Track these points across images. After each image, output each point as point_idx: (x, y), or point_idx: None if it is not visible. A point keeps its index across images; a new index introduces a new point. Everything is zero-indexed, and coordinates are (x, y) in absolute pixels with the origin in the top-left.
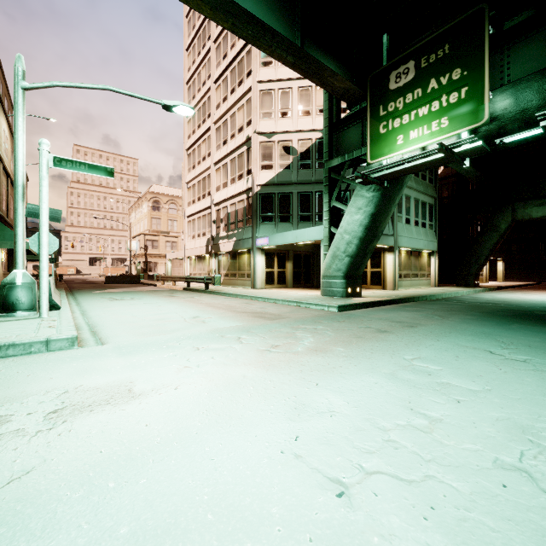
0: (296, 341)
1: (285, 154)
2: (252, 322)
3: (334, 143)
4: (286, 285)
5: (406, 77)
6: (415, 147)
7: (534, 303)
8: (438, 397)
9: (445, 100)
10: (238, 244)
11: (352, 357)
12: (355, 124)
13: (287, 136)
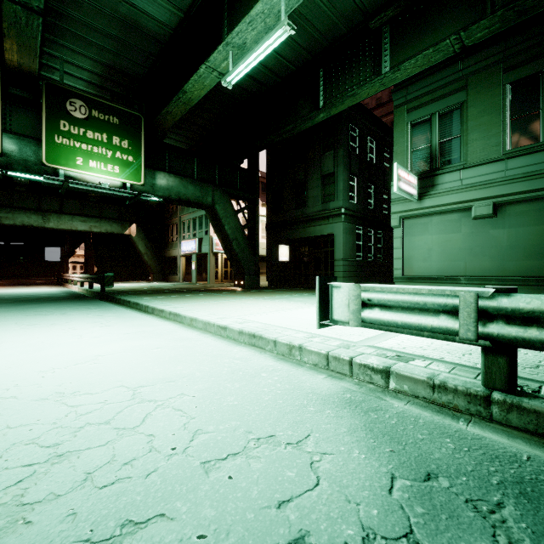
0: None
1: None
2: None
3: None
4: None
5: None
6: None
7: (9, 294)
8: (61, 326)
9: None
10: None
11: None
12: None
13: None
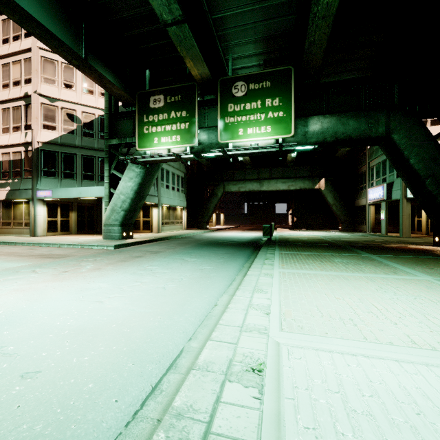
0: (81, 267)
1: (69, 120)
2: (42, 261)
3: (113, 127)
4: (70, 232)
5: (159, 103)
6: (164, 147)
7: (224, 237)
8: (150, 276)
9: (179, 126)
10: (13, 194)
11: (116, 270)
12: (129, 119)
13: (72, 105)
